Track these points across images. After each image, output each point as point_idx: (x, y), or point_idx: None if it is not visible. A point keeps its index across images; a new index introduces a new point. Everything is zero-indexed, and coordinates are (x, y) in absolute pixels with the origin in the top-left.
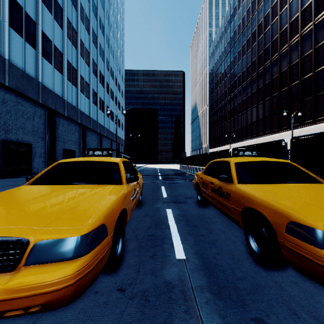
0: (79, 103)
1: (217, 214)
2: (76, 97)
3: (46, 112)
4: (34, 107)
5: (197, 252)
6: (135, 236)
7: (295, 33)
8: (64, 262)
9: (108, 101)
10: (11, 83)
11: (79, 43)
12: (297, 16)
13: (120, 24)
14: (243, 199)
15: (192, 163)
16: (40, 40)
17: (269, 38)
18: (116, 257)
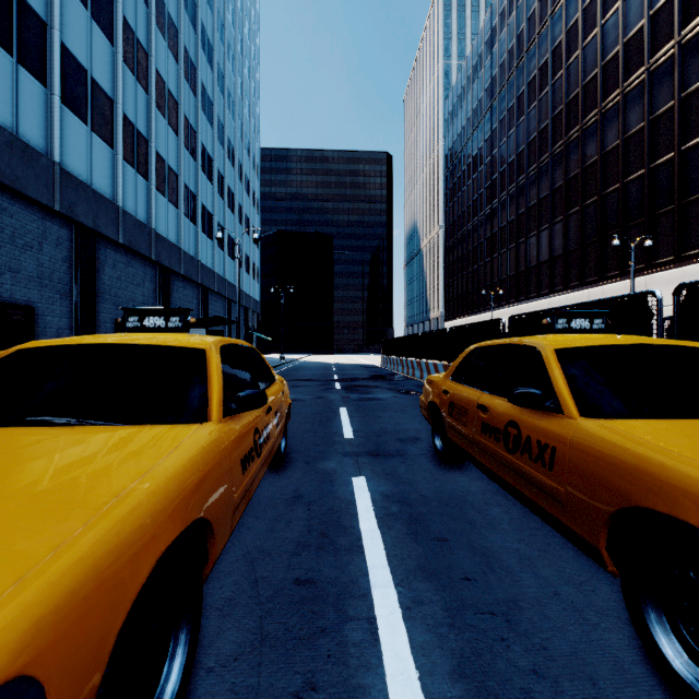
0: (153, 216)
1: (494, 495)
2: (147, 203)
3: (73, 234)
4: (43, 220)
5: (461, 666)
6: (253, 587)
7: (636, 65)
8: None
9: (221, 214)
10: None
11: (153, 80)
12: (640, 28)
13: (250, 44)
14: (621, 476)
15: (409, 353)
16: (57, 65)
17: (578, 77)
18: None
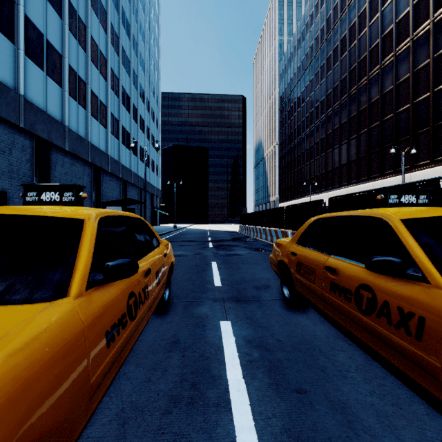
0: (89, 133)
1: (336, 339)
2: (85, 124)
3: (34, 143)
4: (12, 133)
5: None
6: None
7: (404, 37)
8: None
9: (135, 133)
10: None
11: (89, 43)
12: (407, 13)
13: (155, 24)
14: None
15: (258, 223)
16: (22, 29)
17: (366, 45)
18: None
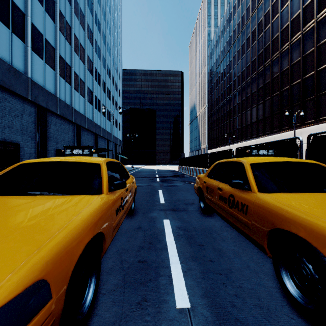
0: (73, 101)
1: (225, 227)
2: (70, 95)
3: (37, 110)
4: (23, 104)
5: (206, 293)
6: (121, 263)
7: (296, 31)
8: None
9: (104, 100)
10: None
11: (73, 39)
12: (298, 14)
13: (117, 21)
14: (272, 216)
15: (191, 164)
16: (30, 33)
17: (269, 36)
18: (81, 314)
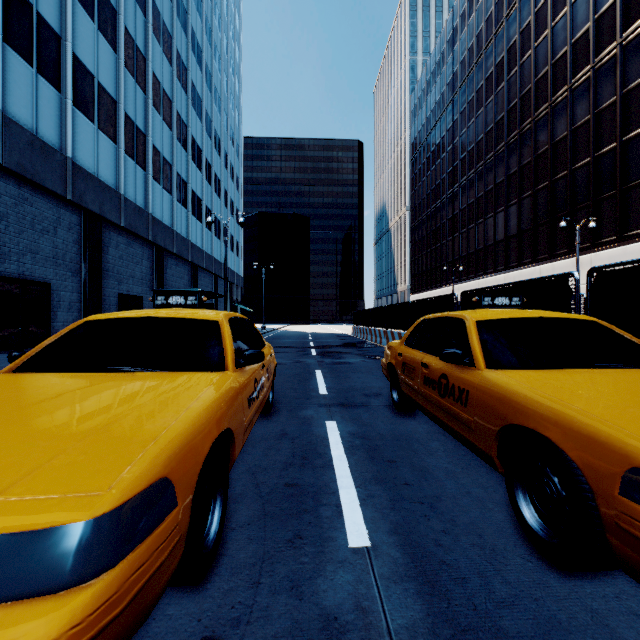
0: (150, 202)
1: (435, 433)
2: (145, 190)
3: (83, 219)
4: (57, 208)
5: (396, 528)
6: (256, 487)
7: (582, 64)
8: (36, 602)
9: (209, 198)
10: (8, 158)
11: (150, 81)
12: (586, 31)
13: (234, 44)
14: (503, 406)
15: (377, 323)
16: (70, 73)
17: (531, 73)
18: (205, 548)
